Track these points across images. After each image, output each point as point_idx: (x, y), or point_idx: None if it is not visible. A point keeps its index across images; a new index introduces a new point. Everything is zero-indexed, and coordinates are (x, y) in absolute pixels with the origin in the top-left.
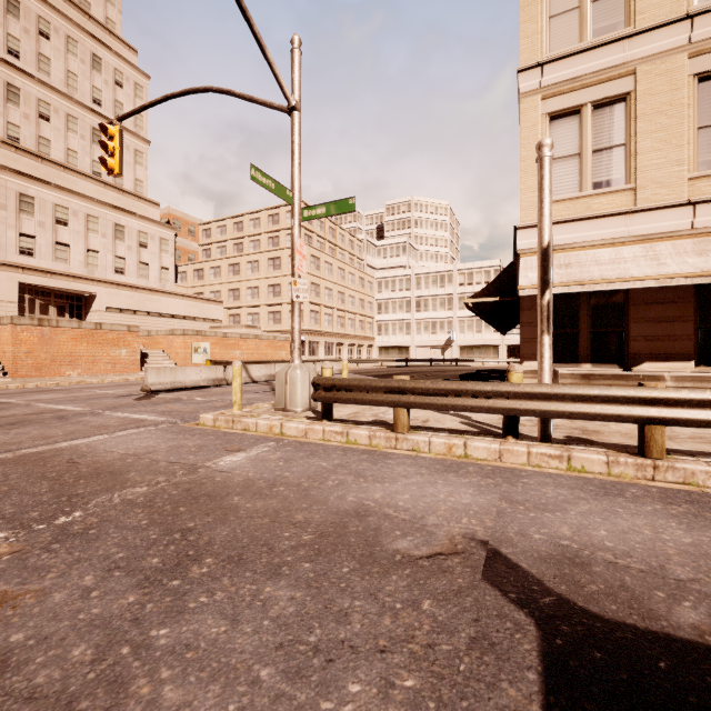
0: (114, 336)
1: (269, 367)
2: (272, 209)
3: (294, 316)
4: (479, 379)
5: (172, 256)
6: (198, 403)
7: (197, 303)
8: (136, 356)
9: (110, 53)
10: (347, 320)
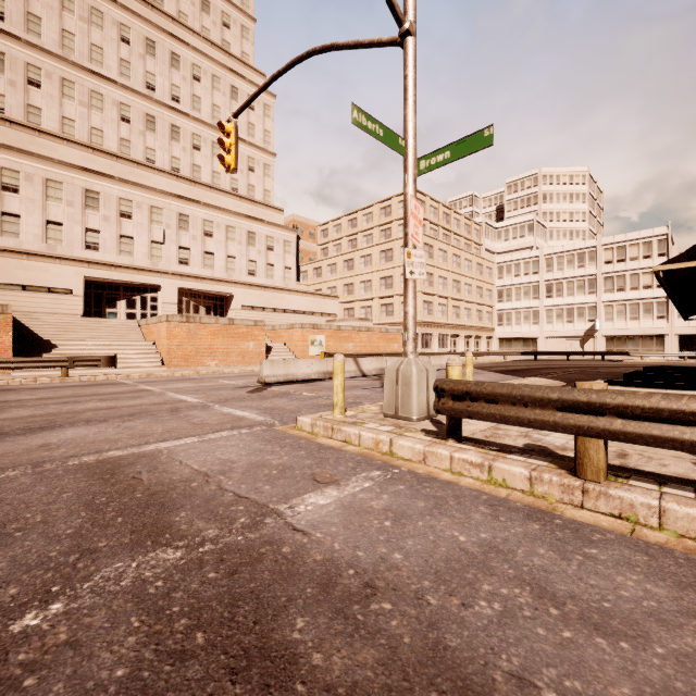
0: (244, 330)
1: (380, 360)
2: (384, 201)
3: (408, 297)
4: (657, 380)
5: (294, 256)
6: (303, 400)
7: (315, 299)
8: (261, 348)
9: (244, 82)
10: (462, 310)
